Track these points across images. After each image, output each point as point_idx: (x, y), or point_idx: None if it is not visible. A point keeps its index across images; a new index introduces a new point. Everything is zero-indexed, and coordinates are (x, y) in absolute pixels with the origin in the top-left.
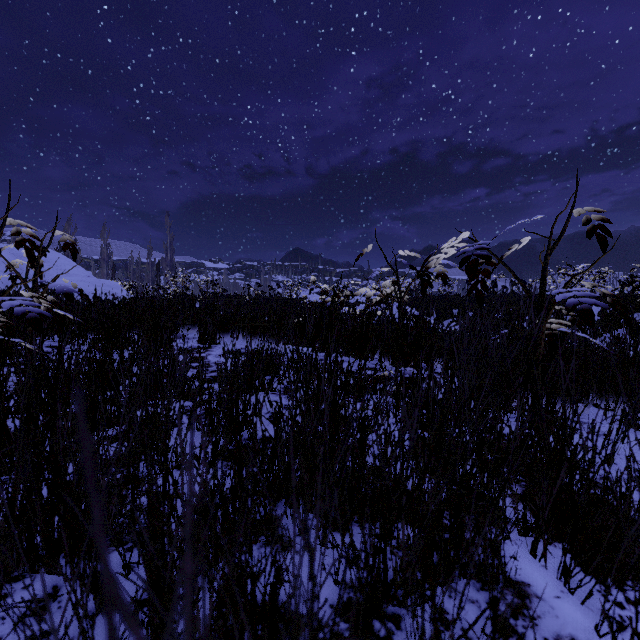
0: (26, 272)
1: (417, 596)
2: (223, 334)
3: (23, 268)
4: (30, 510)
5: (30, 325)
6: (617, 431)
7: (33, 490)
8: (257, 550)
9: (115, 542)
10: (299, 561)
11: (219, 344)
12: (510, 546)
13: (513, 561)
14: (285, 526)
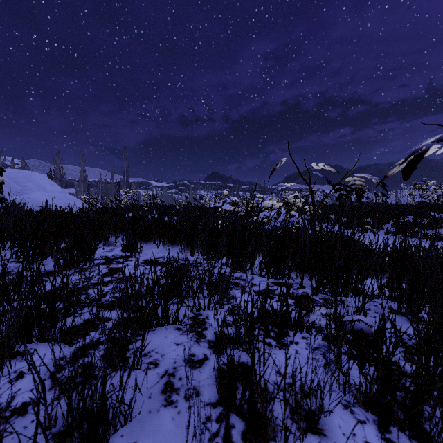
0: None
1: None
2: (146, 242)
3: (12, 186)
4: None
5: None
6: None
7: None
8: None
9: None
10: None
11: (140, 252)
12: None
13: None
14: None
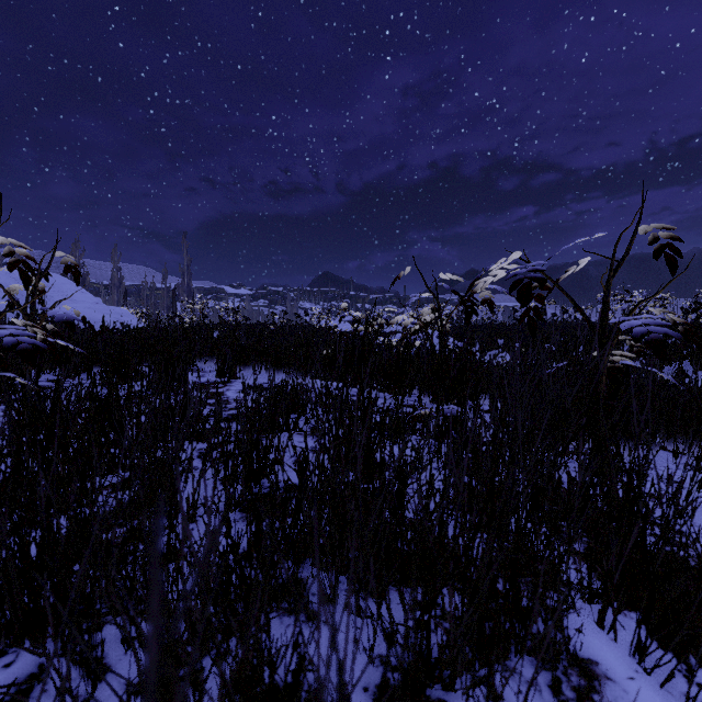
0: (26, 298)
1: (469, 686)
2: (244, 367)
3: (25, 294)
4: (2, 582)
5: (21, 358)
6: (692, 479)
7: (6, 558)
8: (279, 620)
9: (112, 612)
10: (323, 692)
11: (239, 378)
12: (573, 615)
13: (578, 634)
14: (311, 590)
